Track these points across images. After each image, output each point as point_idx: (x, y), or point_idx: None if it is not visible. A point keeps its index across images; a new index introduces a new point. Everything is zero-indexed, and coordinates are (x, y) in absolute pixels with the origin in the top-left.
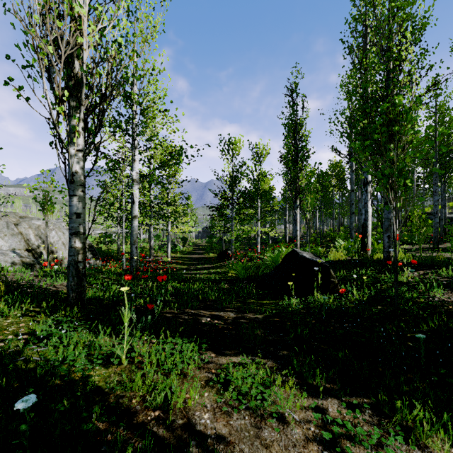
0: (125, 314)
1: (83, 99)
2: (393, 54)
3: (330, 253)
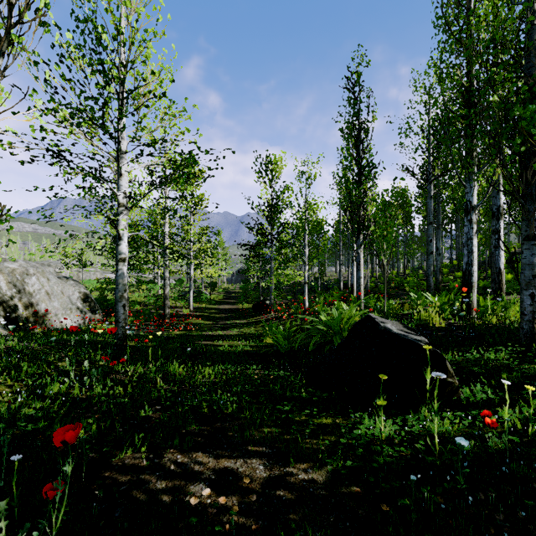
0: None
1: None
2: None
3: (405, 309)
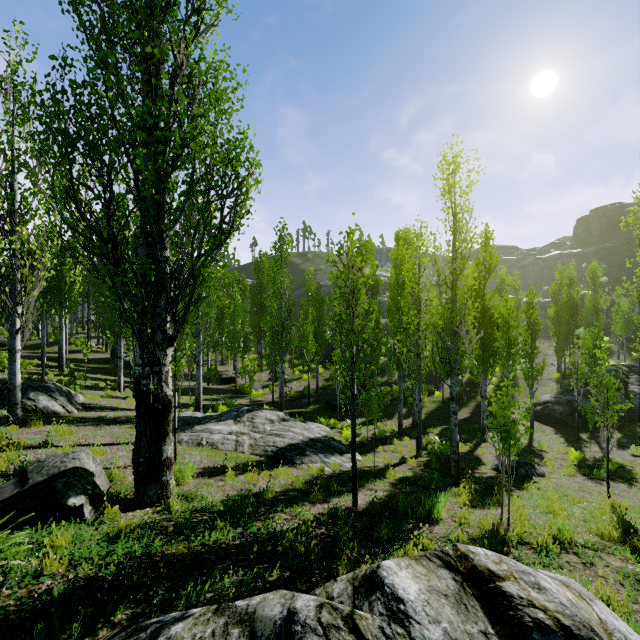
0: None
1: None
2: None
3: None
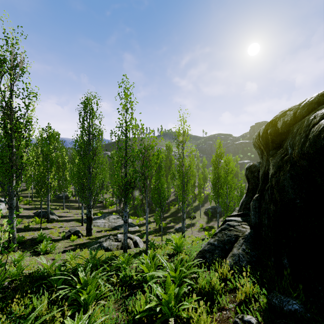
0: None
1: None
2: None
3: None
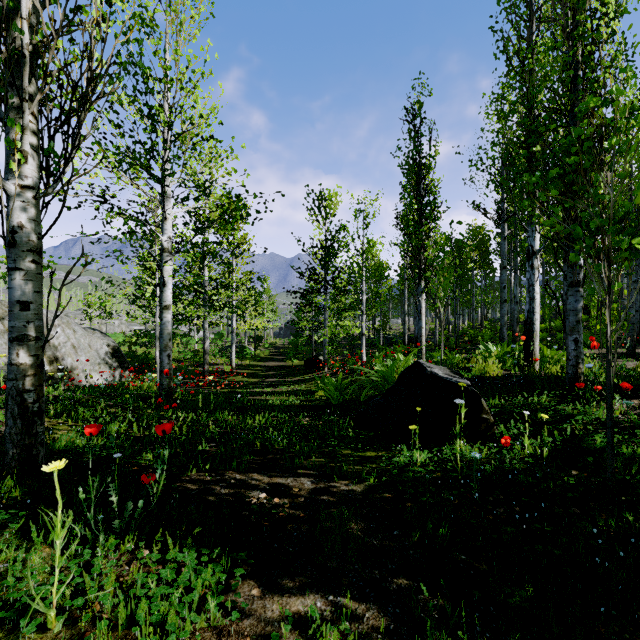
0: (57, 521)
1: (27, 89)
2: (584, 33)
3: (472, 362)
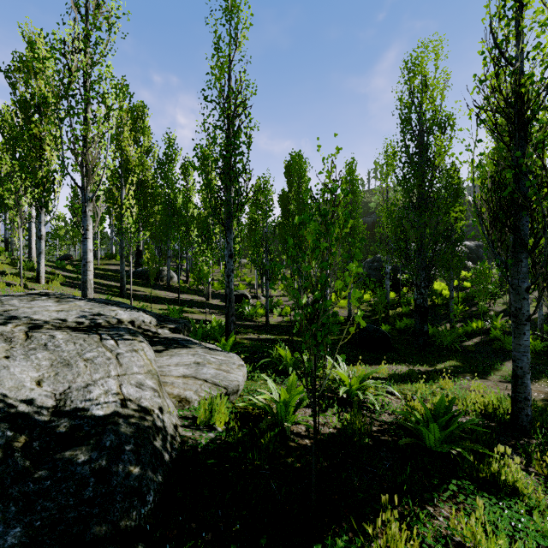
0: None
1: None
2: None
3: None
